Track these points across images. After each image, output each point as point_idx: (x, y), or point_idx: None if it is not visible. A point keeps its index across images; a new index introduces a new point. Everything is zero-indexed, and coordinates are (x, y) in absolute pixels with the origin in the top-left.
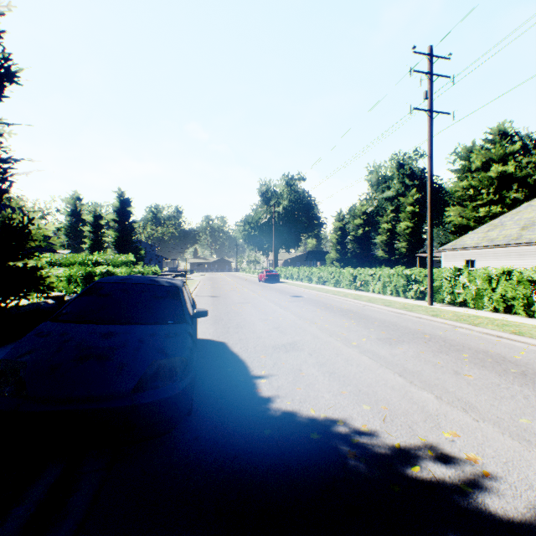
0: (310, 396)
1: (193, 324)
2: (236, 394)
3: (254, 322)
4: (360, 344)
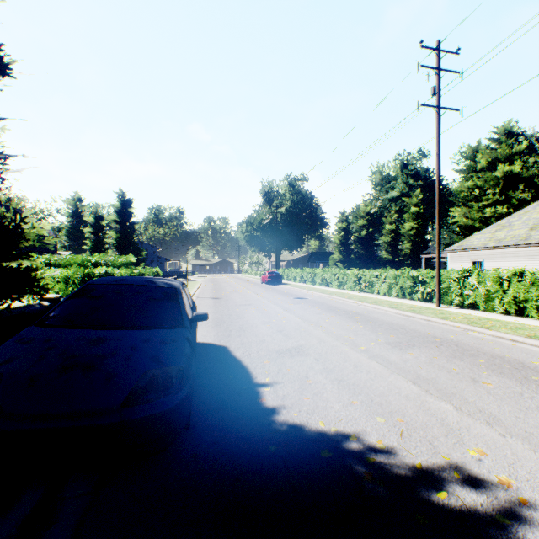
0: (318, 407)
1: (191, 328)
2: (238, 405)
3: (256, 325)
4: (369, 349)
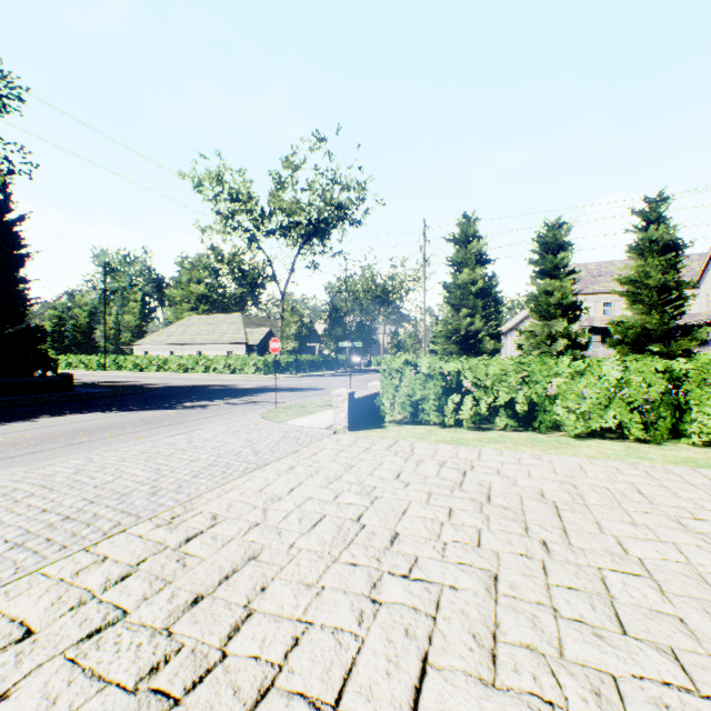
0: None
1: None
2: None
3: None
4: None
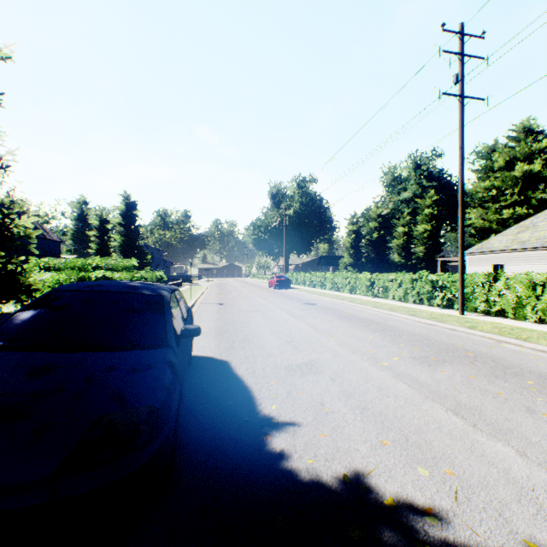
0: (339, 449)
1: (178, 347)
2: (237, 445)
3: (263, 335)
4: (392, 365)
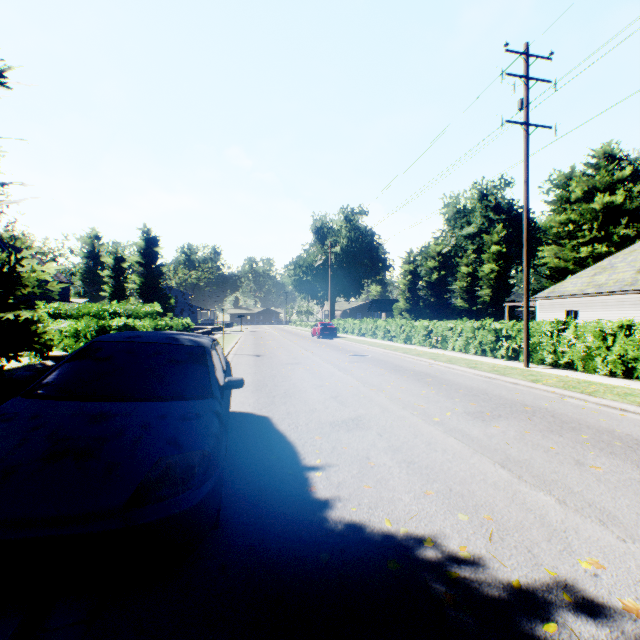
0: (383, 498)
1: (222, 399)
2: (281, 495)
3: (306, 390)
4: (444, 420)
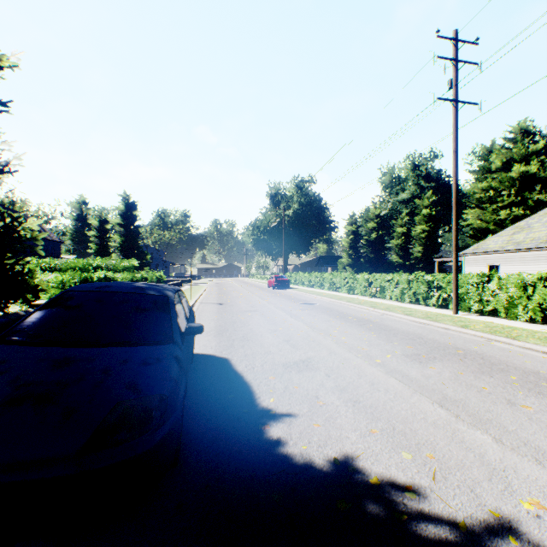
0: (331, 437)
1: (183, 344)
2: (237, 433)
3: (262, 334)
4: (385, 362)
